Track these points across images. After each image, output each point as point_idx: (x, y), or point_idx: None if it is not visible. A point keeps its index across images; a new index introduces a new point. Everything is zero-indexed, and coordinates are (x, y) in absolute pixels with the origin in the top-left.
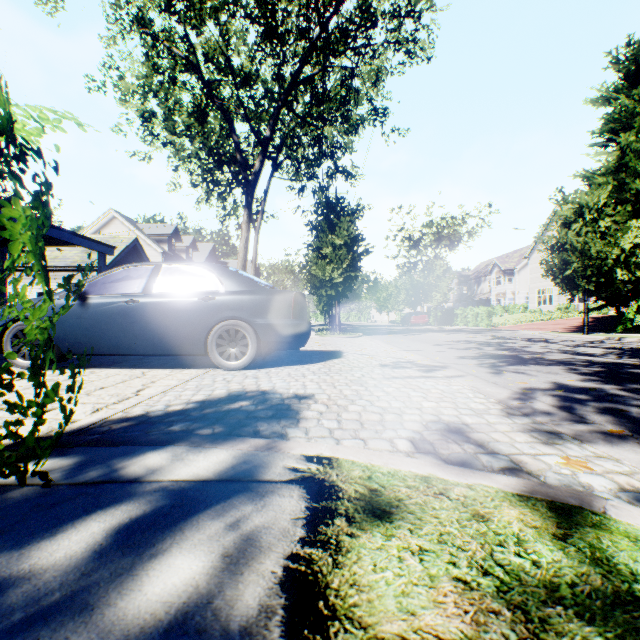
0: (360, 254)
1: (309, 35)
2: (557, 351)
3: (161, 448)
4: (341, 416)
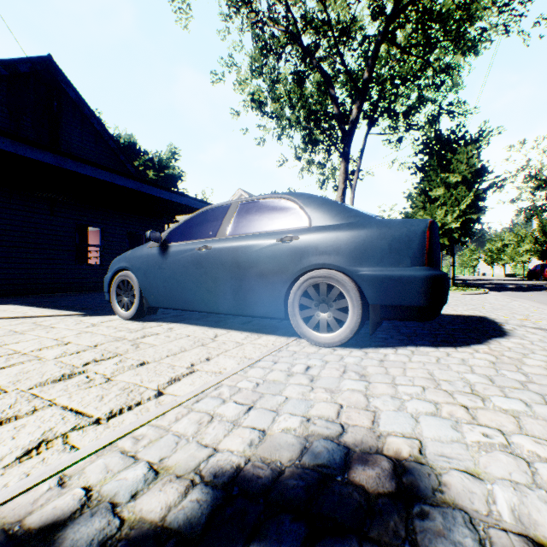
0: (484, 190)
1: None
2: None
3: None
4: None
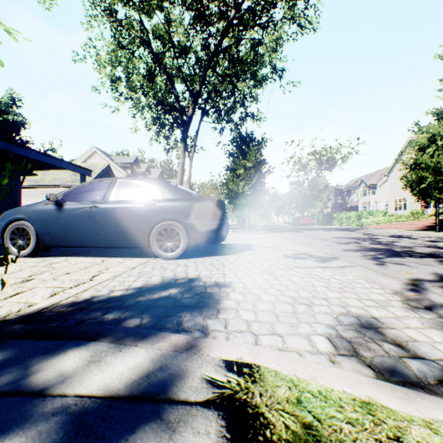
0: (264, 173)
1: (227, 15)
2: (421, 245)
3: (84, 344)
4: (257, 306)
